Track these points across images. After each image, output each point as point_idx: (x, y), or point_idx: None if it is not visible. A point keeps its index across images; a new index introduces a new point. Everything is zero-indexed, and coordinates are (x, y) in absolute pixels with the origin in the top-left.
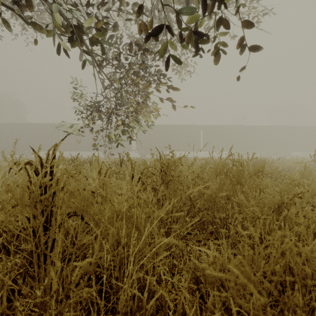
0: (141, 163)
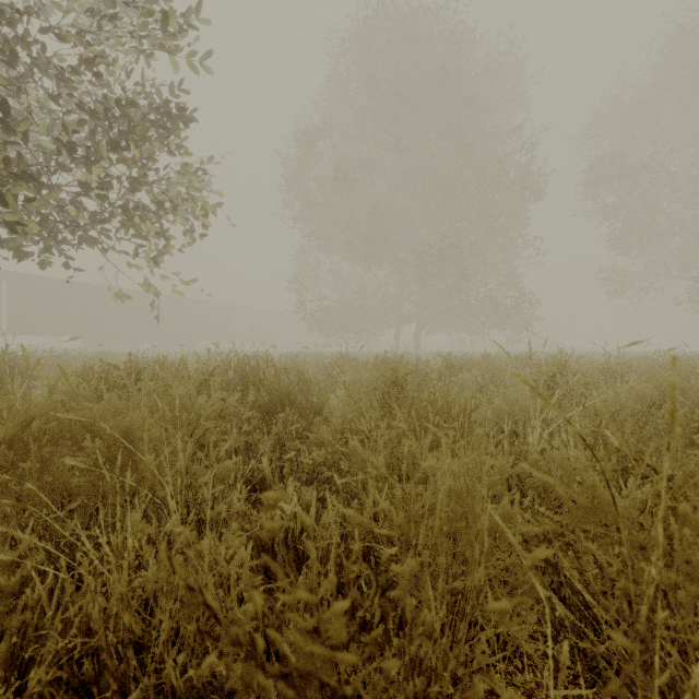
0: None
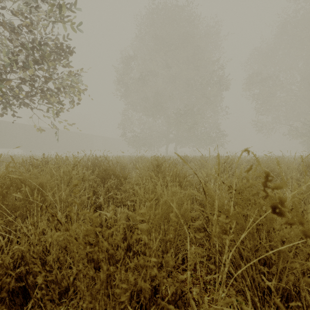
0: None
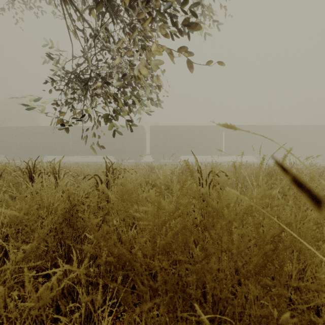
0: (143, 178)
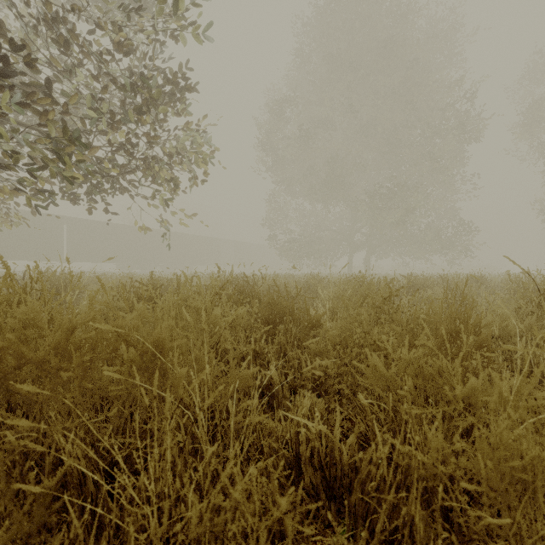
0: None
